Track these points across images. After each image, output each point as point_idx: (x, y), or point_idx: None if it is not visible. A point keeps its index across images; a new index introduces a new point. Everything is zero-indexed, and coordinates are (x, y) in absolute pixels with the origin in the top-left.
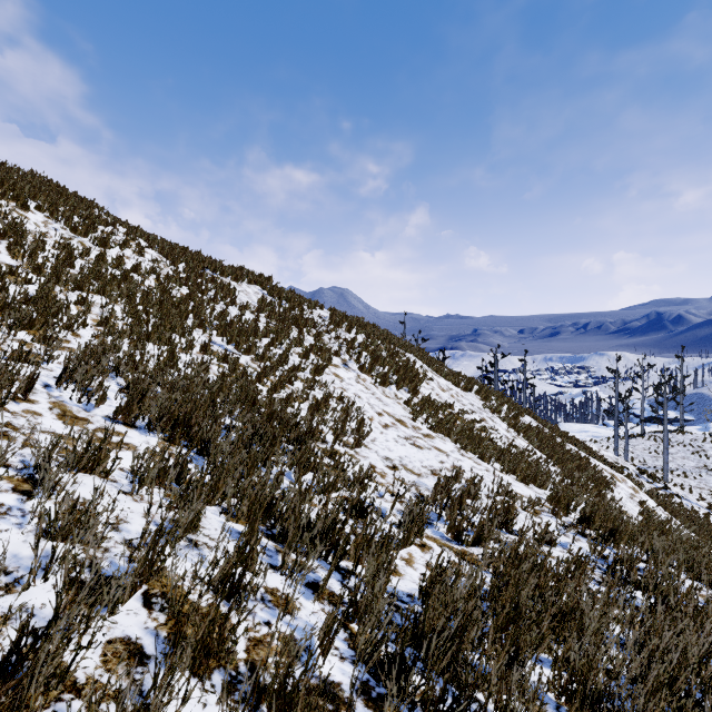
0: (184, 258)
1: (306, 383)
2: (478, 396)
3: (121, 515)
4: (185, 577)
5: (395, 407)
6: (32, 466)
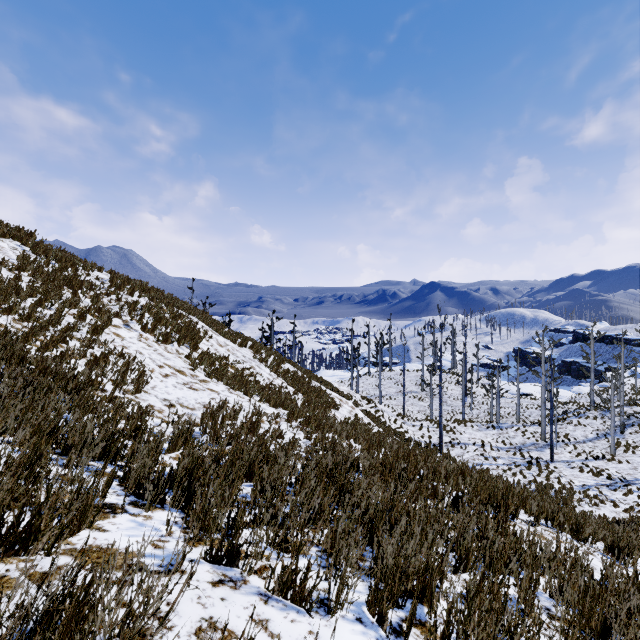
0: None
1: (83, 341)
2: (252, 350)
3: None
4: None
5: (176, 361)
6: None
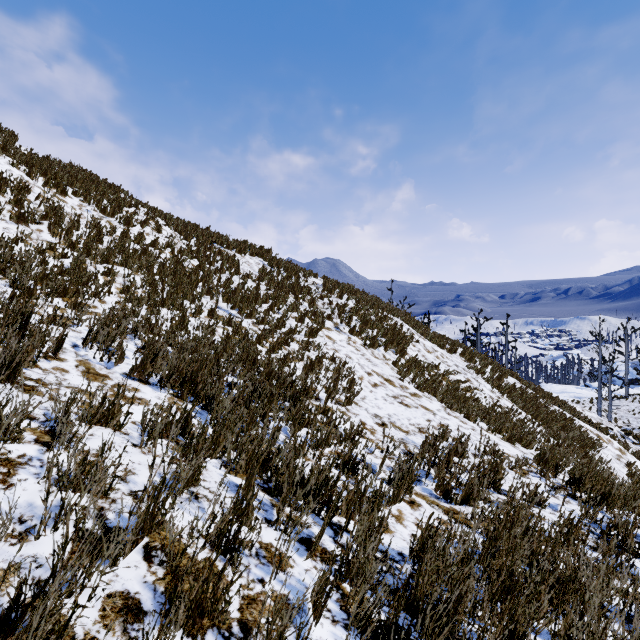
0: (195, 234)
1: (301, 344)
2: (463, 358)
3: (130, 467)
4: (184, 530)
5: (383, 368)
6: (53, 419)
